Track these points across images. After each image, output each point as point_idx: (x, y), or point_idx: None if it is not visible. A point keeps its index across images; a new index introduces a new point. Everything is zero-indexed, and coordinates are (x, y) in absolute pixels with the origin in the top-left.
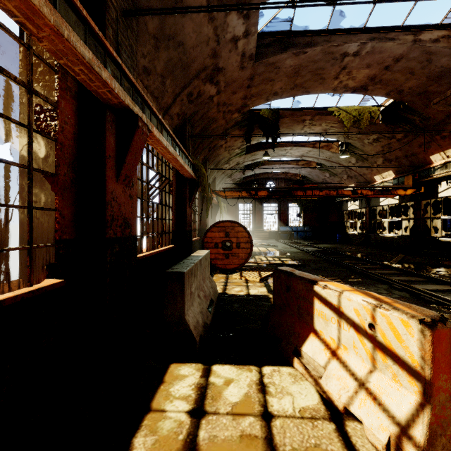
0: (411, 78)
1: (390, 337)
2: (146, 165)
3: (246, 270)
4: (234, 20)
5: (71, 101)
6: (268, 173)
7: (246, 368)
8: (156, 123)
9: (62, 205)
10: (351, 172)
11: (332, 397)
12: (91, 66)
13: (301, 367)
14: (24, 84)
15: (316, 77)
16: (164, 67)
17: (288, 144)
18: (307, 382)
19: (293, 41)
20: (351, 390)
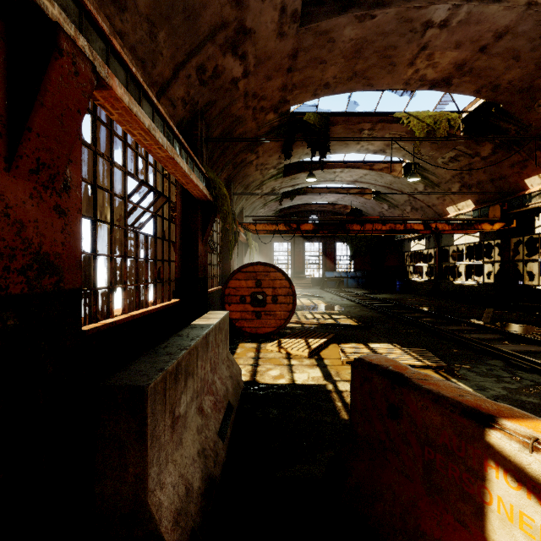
0: (514, 66)
1: None
2: (122, 168)
3: (286, 336)
4: None
5: None
6: (311, 205)
7: None
8: (125, 79)
9: None
10: (416, 202)
11: None
12: None
13: None
14: None
15: (384, 62)
16: (152, 3)
17: (338, 164)
18: None
19: None
20: None
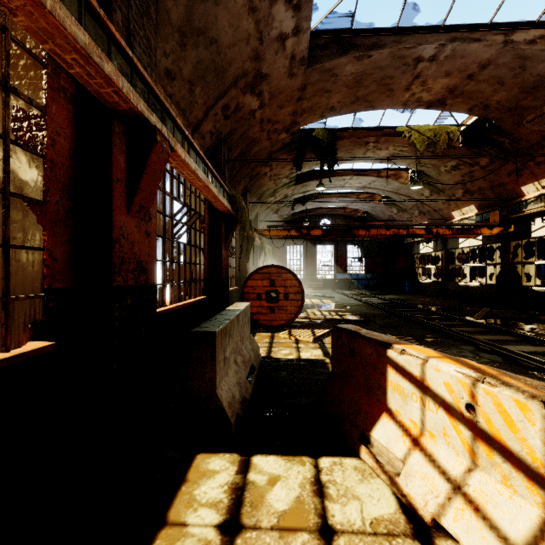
0: (500, 90)
1: (499, 423)
2: (170, 194)
3: (296, 327)
4: (281, 11)
5: (66, 106)
6: (323, 209)
7: (298, 459)
8: (181, 140)
9: (52, 243)
10: (423, 207)
11: (415, 503)
12: (87, 54)
13: (370, 459)
14: None
15: (383, 88)
16: (192, 70)
17: (347, 172)
18: (379, 481)
19: (355, 42)
20: (442, 494)
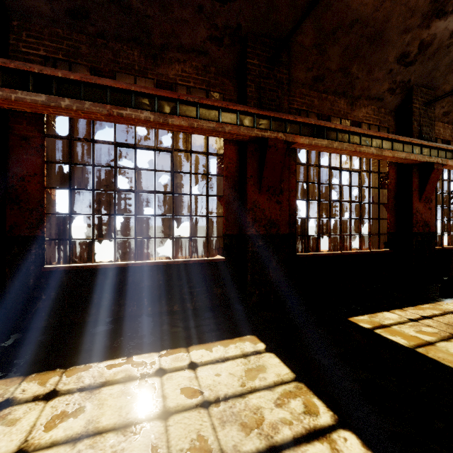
0: None
1: None
2: (447, 180)
3: None
4: None
5: (394, 168)
6: None
7: None
8: (452, 155)
9: (390, 217)
10: None
11: None
12: (405, 159)
13: None
14: (377, 172)
15: None
16: None
17: None
18: None
19: None
20: None
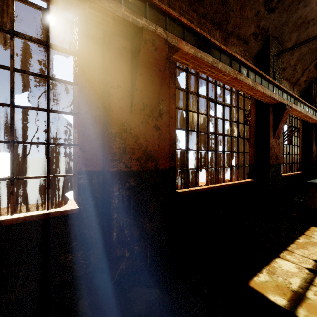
0: None
1: None
2: None
3: None
4: None
5: (254, 107)
6: None
7: None
8: (293, 100)
9: (251, 150)
10: None
11: None
12: (270, 96)
13: None
14: (243, 109)
15: None
16: (296, 60)
17: None
18: None
19: None
20: None
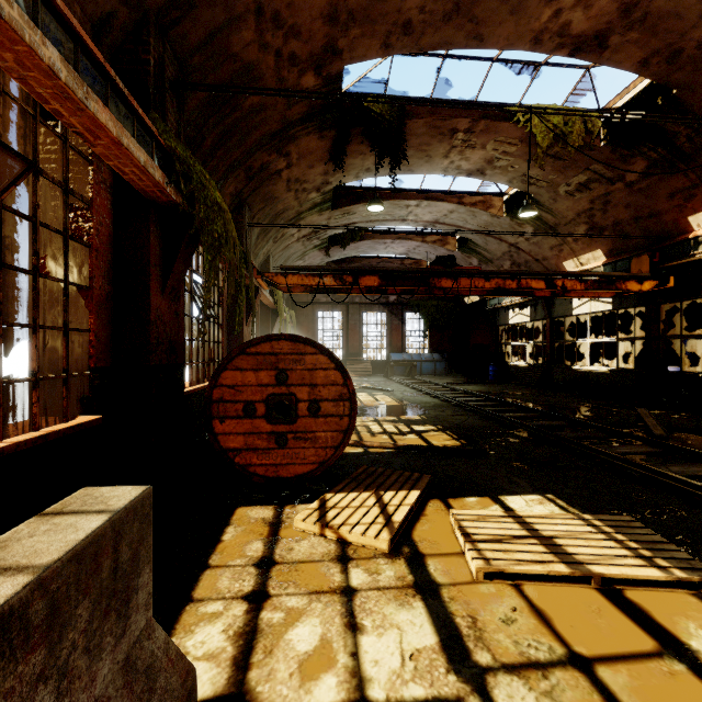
0: None
1: None
2: None
3: (337, 484)
4: None
5: None
6: (371, 258)
7: None
8: None
9: None
10: (519, 255)
11: None
12: None
13: None
14: None
15: None
16: None
17: (413, 194)
18: None
19: None
20: None
